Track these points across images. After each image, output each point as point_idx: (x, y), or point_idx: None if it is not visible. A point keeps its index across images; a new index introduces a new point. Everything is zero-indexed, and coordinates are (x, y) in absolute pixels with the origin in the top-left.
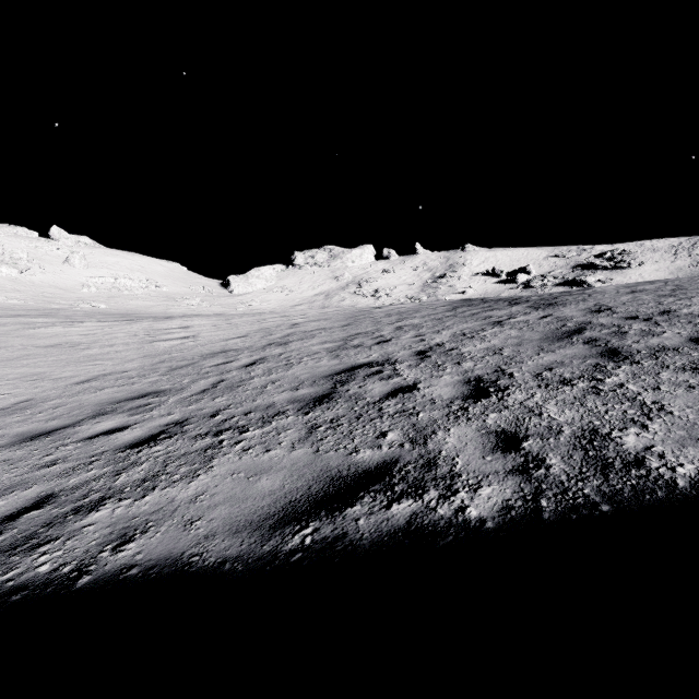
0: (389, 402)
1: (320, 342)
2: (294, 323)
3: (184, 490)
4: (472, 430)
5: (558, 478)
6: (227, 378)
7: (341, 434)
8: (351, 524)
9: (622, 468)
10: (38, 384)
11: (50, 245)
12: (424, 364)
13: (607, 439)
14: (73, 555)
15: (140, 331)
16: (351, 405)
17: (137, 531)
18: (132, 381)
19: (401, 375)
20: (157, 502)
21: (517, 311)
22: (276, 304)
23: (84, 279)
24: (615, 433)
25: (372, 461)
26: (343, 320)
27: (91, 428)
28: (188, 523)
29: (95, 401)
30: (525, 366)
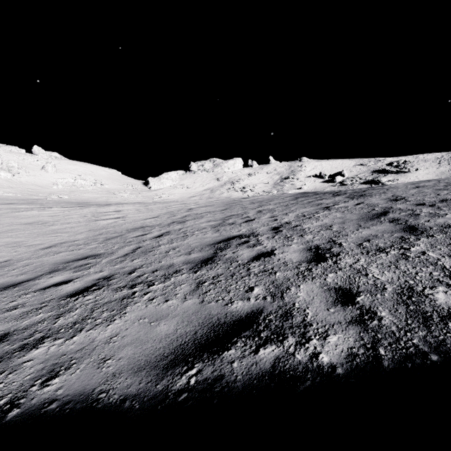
0: (254, 264)
1: (206, 221)
2: (189, 208)
3: (102, 332)
4: (316, 287)
5: (390, 329)
6: (143, 245)
7: (220, 288)
8: (227, 367)
9: (439, 320)
10: (16, 250)
11: (33, 158)
12: (278, 236)
13: (422, 296)
14: (10, 388)
15: (88, 213)
16: (227, 266)
17: (62, 367)
18: (79, 247)
19: (262, 244)
20: (82, 342)
21: (339, 200)
22: (179, 196)
23: (54, 179)
24: (427, 290)
25: (243, 311)
26: (222, 206)
27: (46, 281)
28: (101, 362)
29: (52, 261)
30: (350, 238)
